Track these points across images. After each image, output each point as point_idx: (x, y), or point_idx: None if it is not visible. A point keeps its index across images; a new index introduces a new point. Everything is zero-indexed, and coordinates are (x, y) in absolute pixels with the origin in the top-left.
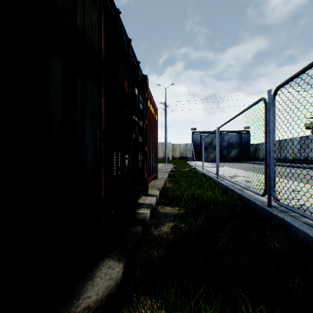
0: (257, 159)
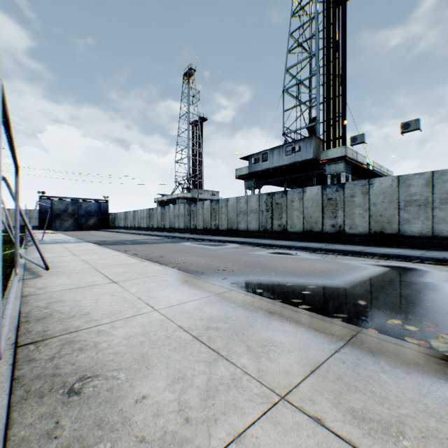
0: (115, 227)
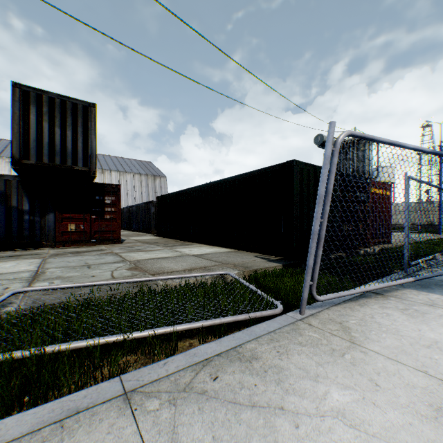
0: None
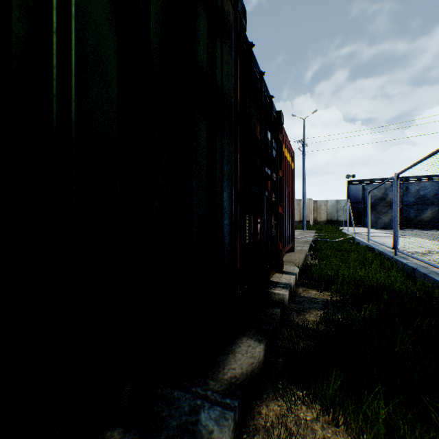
0: None
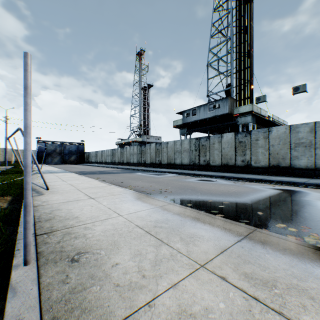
0: (89, 162)
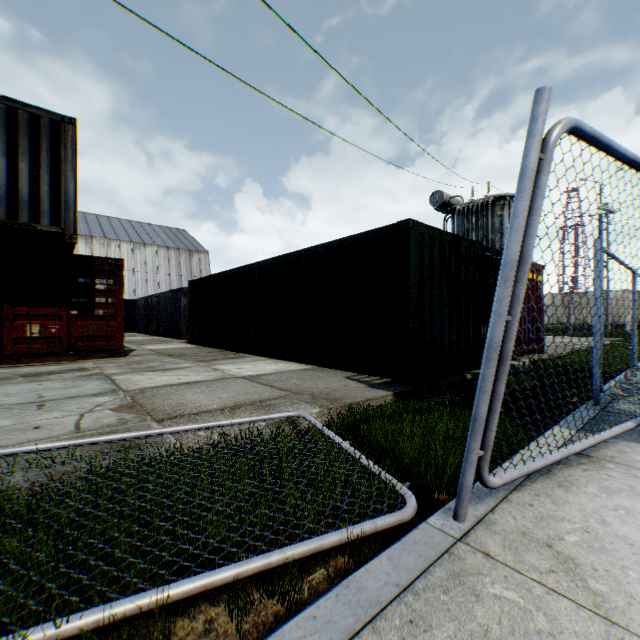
0: None
